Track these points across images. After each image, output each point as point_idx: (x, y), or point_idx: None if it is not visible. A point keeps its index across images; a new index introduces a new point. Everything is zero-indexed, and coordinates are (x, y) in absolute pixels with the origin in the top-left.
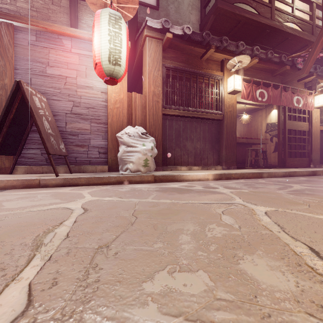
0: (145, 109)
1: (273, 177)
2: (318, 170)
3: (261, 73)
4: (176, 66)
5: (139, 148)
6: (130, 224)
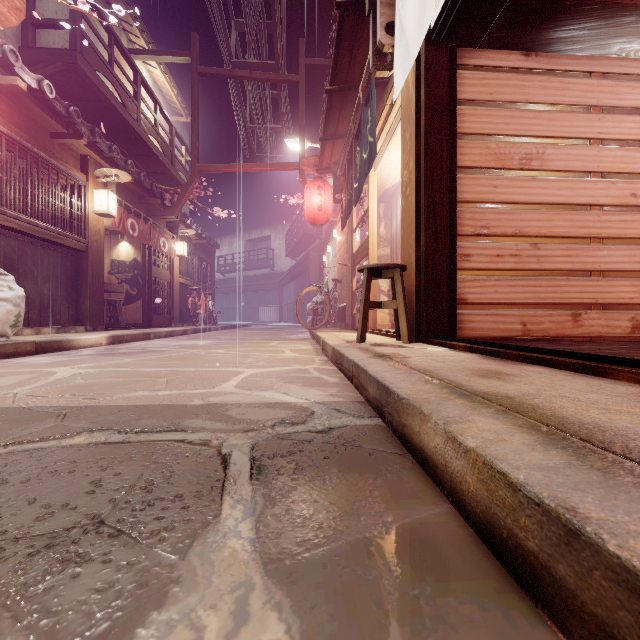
0: None
1: (159, 338)
2: (188, 329)
3: (128, 194)
4: (15, 134)
5: (8, 294)
6: (186, 362)
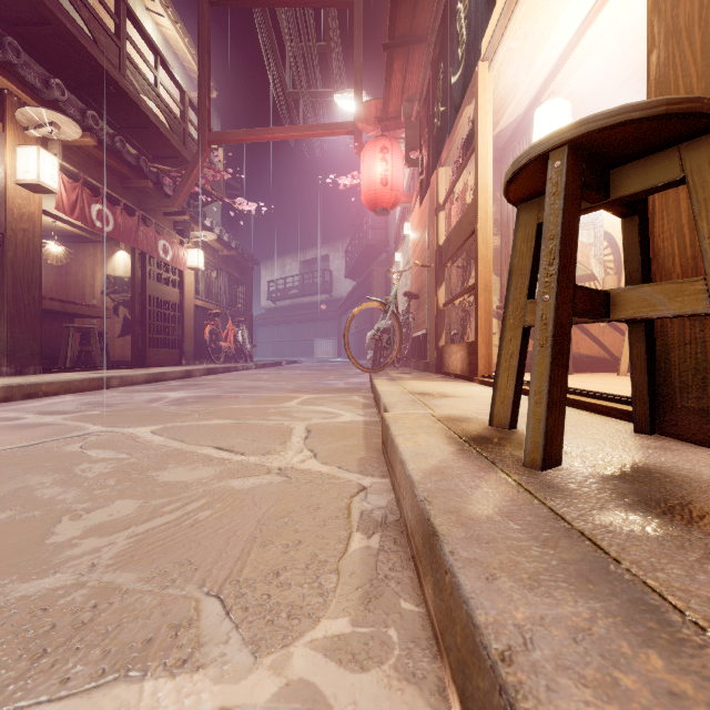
0: None
1: (130, 385)
2: (194, 369)
3: (101, 171)
4: None
5: None
6: None
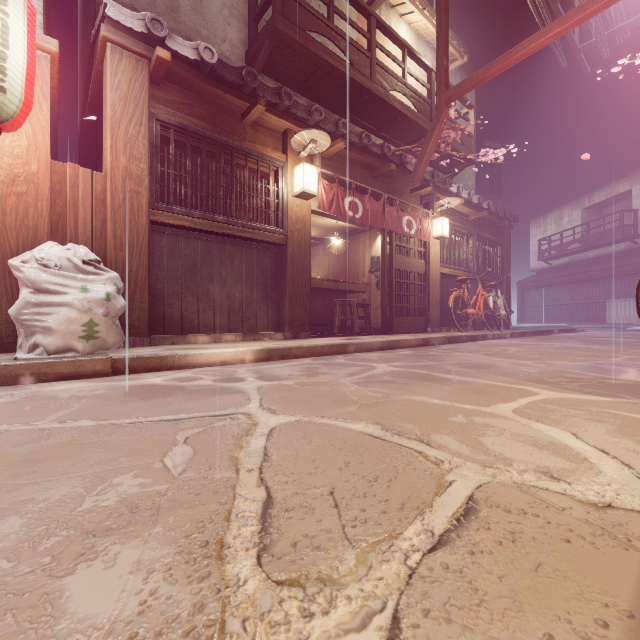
0: (105, 206)
1: (365, 351)
2: (431, 337)
3: (355, 169)
4: (186, 123)
5: (70, 297)
6: None
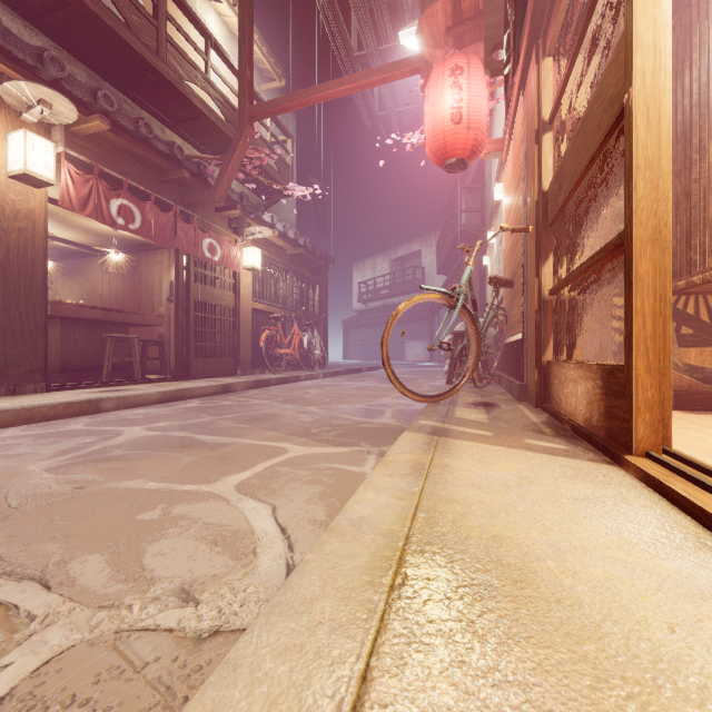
0: None
1: (134, 406)
2: (234, 382)
3: (132, 164)
4: None
5: None
6: None
